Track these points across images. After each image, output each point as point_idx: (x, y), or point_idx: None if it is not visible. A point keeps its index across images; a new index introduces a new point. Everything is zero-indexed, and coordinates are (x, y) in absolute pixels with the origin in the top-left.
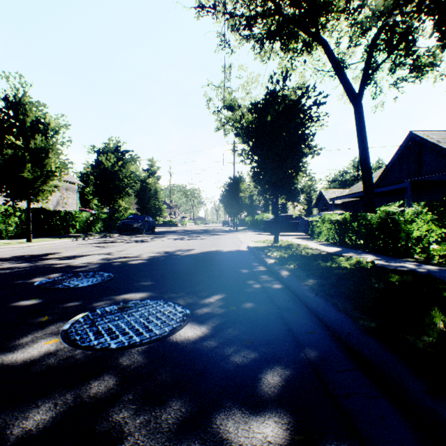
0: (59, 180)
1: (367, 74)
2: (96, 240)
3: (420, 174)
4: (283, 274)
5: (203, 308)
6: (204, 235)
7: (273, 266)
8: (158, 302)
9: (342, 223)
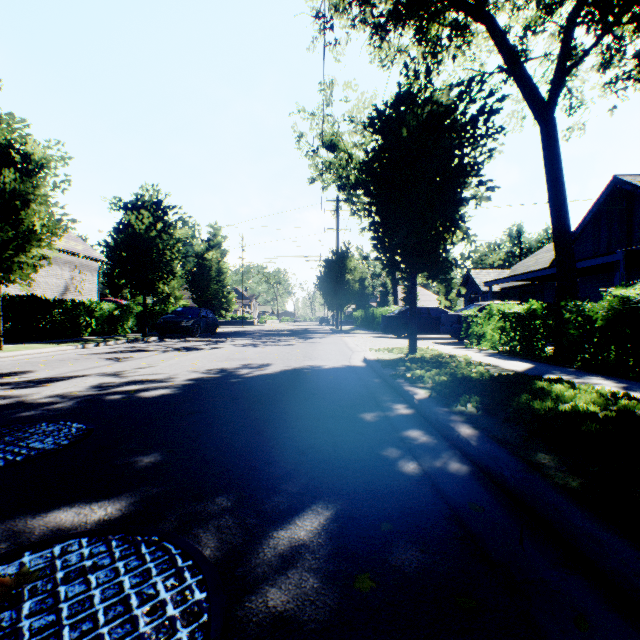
0: (50, 247)
1: (563, 70)
2: (117, 346)
3: (630, 243)
4: (465, 435)
5: (270, 584)
6: (292, 338)
7: (431, 408)
8: (139, 546)
9: (526, 319)
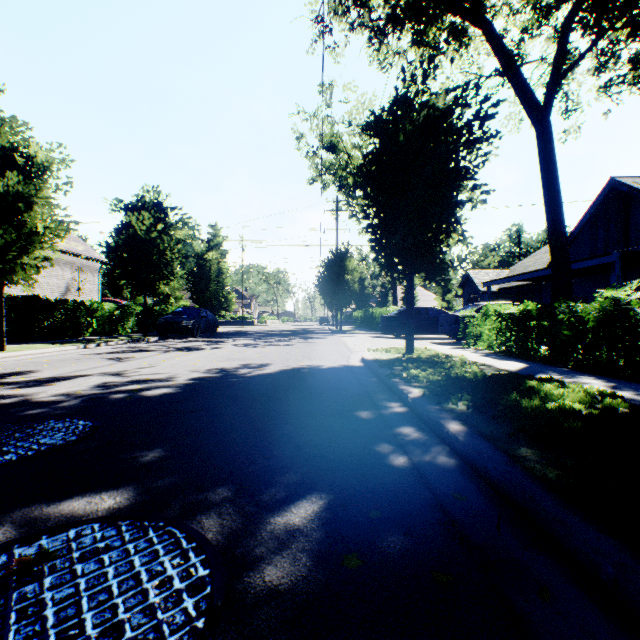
0: (52, 249)
1: (559, 74)
2: (118, 346)
3: (627, 244)
4: (454, 431)
5: (267, 563)
6: (291, 338)
7: (423, 406)
8: (147, 530)
9: (521, 319)
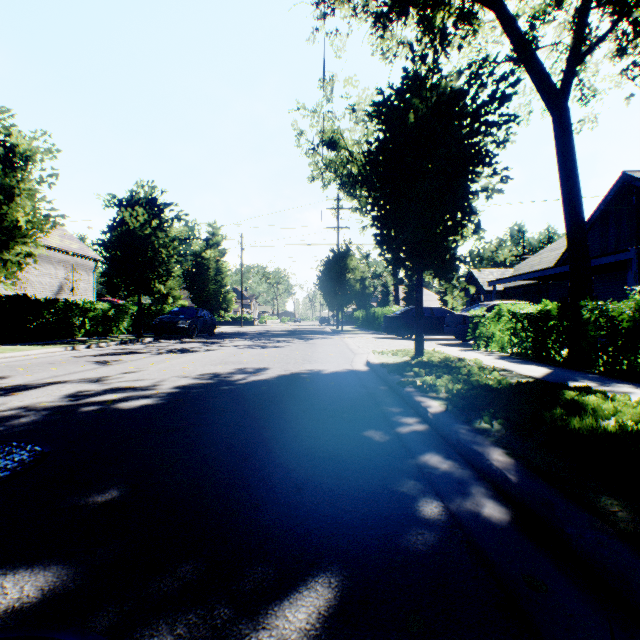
0: (36, 244)
1: (577, 57)
2: (109, 348)
3: None
4: (500, 466)
5: None
6: (291, 339)
7: (450, 426)
8: None
9: (540, 319)
